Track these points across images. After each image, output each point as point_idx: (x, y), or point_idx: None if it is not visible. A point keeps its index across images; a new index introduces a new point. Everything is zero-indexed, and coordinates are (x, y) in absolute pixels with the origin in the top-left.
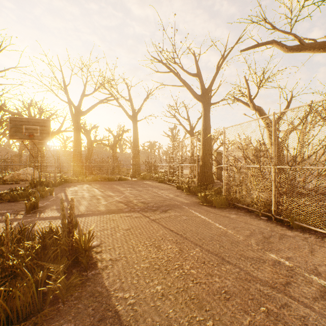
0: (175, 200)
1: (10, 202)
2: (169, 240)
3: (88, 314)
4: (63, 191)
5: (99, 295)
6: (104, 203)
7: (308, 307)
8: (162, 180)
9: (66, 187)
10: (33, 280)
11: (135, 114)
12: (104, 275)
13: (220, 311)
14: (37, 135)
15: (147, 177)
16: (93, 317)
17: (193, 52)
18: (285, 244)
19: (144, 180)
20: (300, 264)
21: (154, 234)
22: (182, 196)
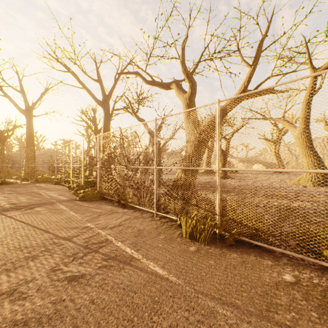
0: (54, 199)
1: None
2: (11, 228)
3: None
4: None
5: None
6: None
7: (75, 243)
8: (59, 181)
9: None
10: None
11: (29, 109)
12: None
13: (9, 256)
14: None
15: (44, 179)
16: None
17: (94, 59)
18: (107, 217)
19: (40, 182)
20: (101, 225)
21: None
22: (66, 195)
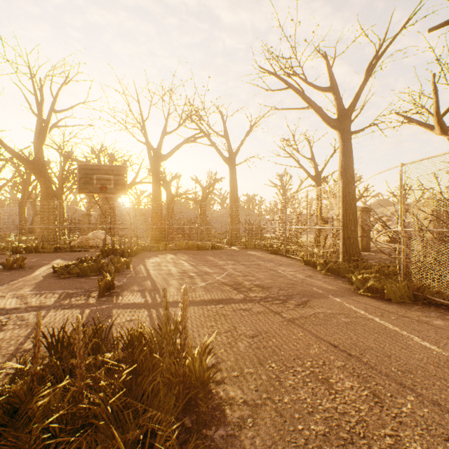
0: (311, 285)
1: (79, 277)
2: (340, 368)
3: None
4: (142, 263)
5: None
6: (201, 284)
7: None
8: (276, 249)
9: (145, 257)
10: (123, 440)
11: (232, 156)
12: (246, 444)
13: None
14: (111, 187)
15: (252, 245)
16: None
17: (324, 54)
18: None
19: (248, 249)
20: None
21: (304, 351)
22: (318, 277)
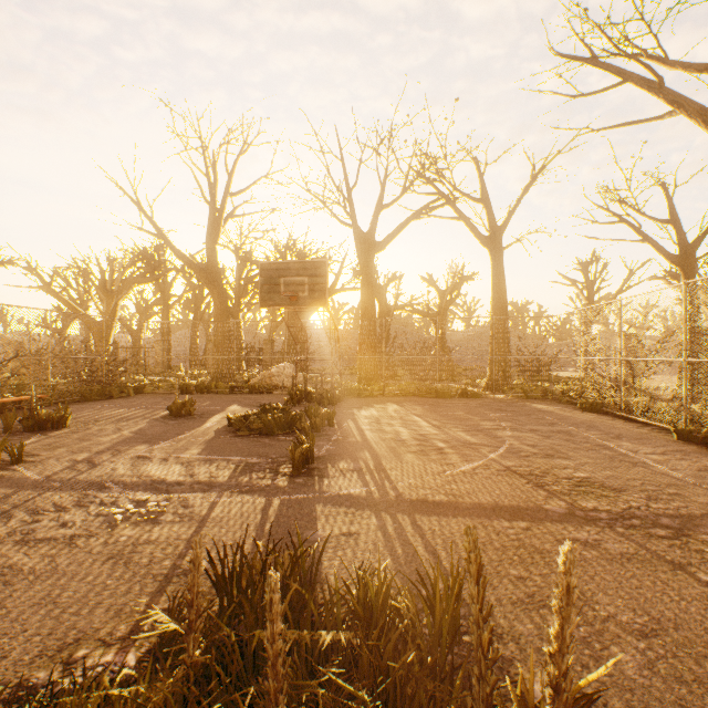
0: None
1: (262, 436)
2: None
3: None
4: (350, 417)
5: None
6: (463, 468)
7: None
8: (596, 403)
9: (353, 407)
10: None
11: (496, 233)
12: None
13: None
14: (304, 295)
15: (537, 392)
16: None
17: None
18: None
19: (529, 399)
20: None
21: None
22: None
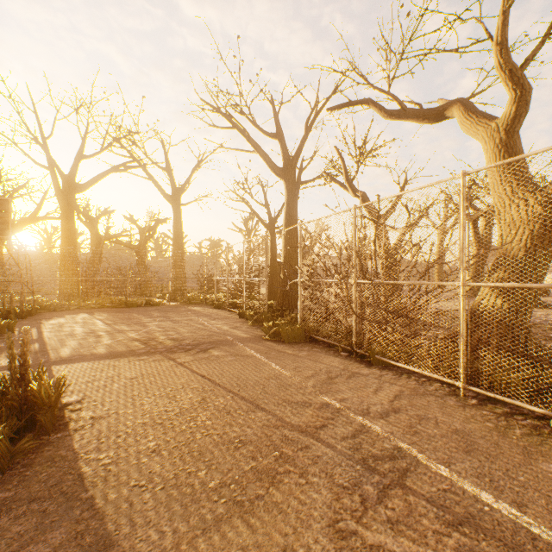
0: (229, 335)
1: None
2: (193, 388)
3: (38, 480)
4: (36, 325)
5: (61, 459)
6: (107, 342)
7: (331, 447)
8: (220, 303)
9: (44, 318)
10: None
11: (177, 194)
12: (76, 437)
13: (222, 461)
14: None
15: (198, 300)
16: (45, 482)
17: (271, 99)
18: (350, 384)
19: (192, 304)
20: (353, 405)
21: (173, 382)
22: (243, 328)
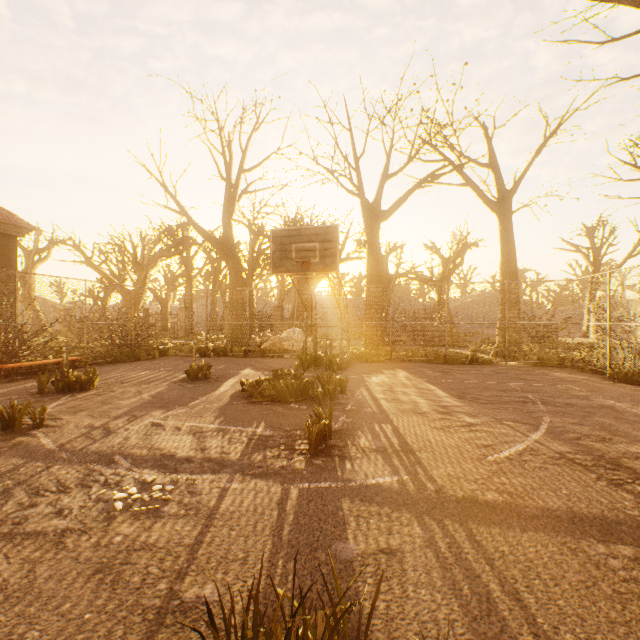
0: None
1: (274, 403)
2: None
3: None
4: (361, 383)
5: None
6: (506, 452)
7: None
8: (631, 374)
9: (363, 372)
10: None
11: (505, 197)
12: None
13: None
14: (315, 261)
15: (553, 360)
16: None
17: None
18: None
19: (546, 366)
20: None
21: None
22: None
